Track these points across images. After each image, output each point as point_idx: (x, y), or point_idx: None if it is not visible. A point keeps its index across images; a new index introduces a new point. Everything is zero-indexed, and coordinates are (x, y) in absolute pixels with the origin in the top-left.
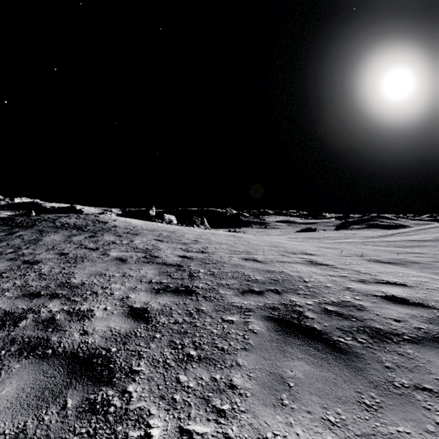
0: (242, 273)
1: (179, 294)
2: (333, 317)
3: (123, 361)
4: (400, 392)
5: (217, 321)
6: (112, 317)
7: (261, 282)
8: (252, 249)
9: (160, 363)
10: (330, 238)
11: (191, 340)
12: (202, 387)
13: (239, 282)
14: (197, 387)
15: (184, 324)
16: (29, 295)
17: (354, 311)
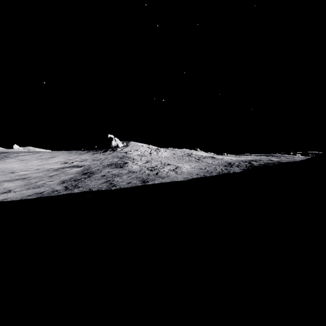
0: None
1: None
2: None
3: None
4: None
5: None
6: None
7: None
8: None
9: None
10: None
11: None
12: None
13: None
14: None
15: None
16: None
17: None
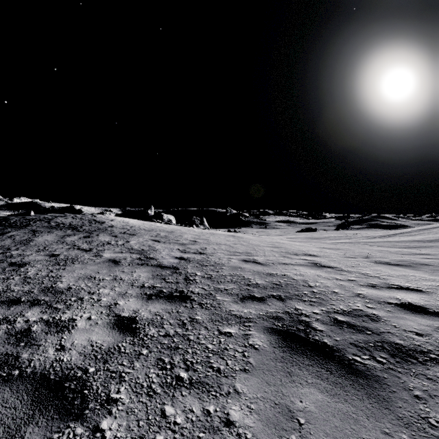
0: (242, 276)
1: (172, 301)
2: (344, 329)
3: (100, 385)
4: (438, 433)
5: (213, 333)
6: (96, 329)
7: (262, 287)
8: (253, 250)
9: (143, 388)
10: (331, 238)
11: (182, 358)
12: (191, 424)
13: (238, 286)
14: (185, 423)
15: (176, 337)
16: (8, 301)
17: (368, 322)
